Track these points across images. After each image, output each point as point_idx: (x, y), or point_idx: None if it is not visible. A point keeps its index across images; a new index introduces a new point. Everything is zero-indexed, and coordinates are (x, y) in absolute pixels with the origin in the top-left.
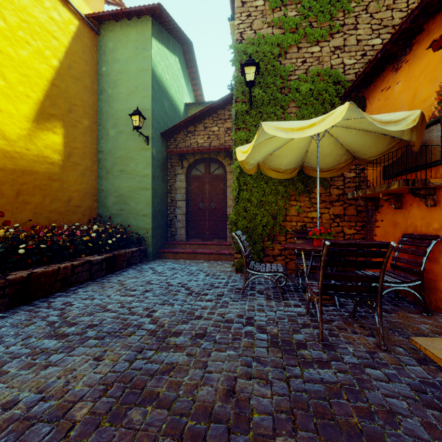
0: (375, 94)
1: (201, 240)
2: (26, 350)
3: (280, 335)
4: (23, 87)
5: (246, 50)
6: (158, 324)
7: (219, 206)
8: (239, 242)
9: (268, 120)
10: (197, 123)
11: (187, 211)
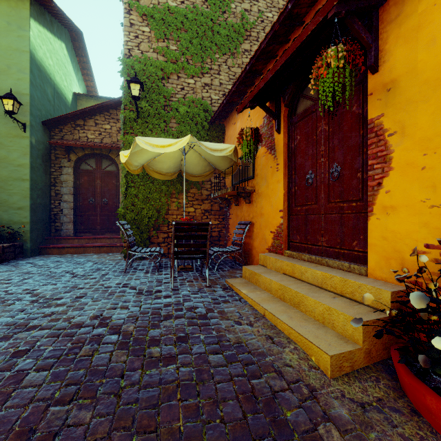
0: (229, 125)
1: (92, 235)
2: None
3: (145, 289)
4: None
5: (134, 66)
6: (40, 296)
7: (111, 201)
8: (123, 229)
9: (153, 130)
10: (87, 118)
11: (75, 206)
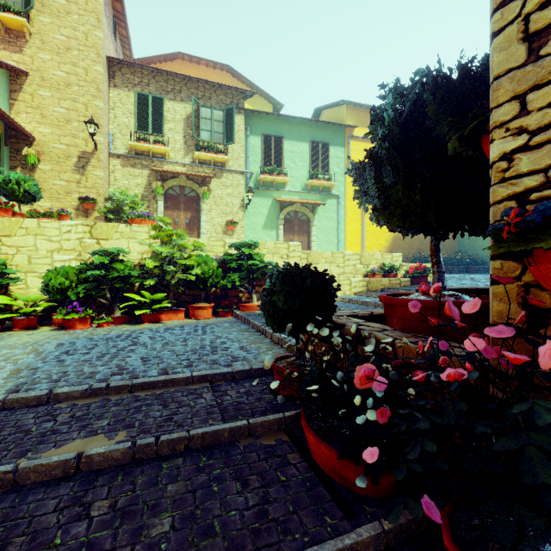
0: None
1: None
2: None
3: None
4: None
5: None
6: None
7: None
8: None
9: None
10: None
11: None
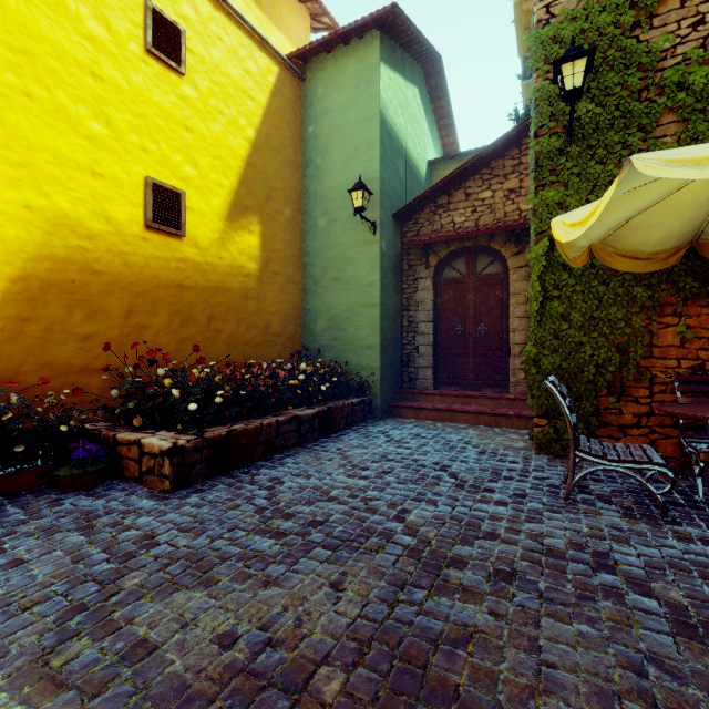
0: None
1: (459, 389)
2: (235, 549)
3: (693, 610)
4: (216, 174)
5: (558, 36)
6: (419, 537)
7: (493, 329)
8: (560, 398)
9: (608, 159)
10: (454, 190)
11: (435, 340)
